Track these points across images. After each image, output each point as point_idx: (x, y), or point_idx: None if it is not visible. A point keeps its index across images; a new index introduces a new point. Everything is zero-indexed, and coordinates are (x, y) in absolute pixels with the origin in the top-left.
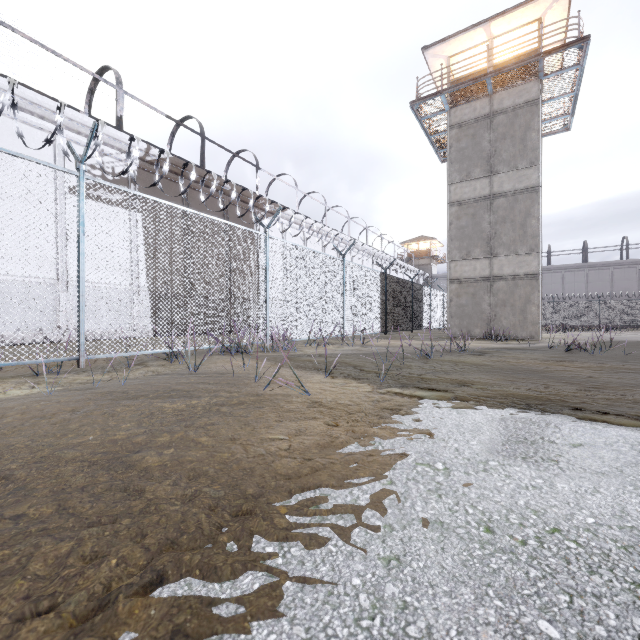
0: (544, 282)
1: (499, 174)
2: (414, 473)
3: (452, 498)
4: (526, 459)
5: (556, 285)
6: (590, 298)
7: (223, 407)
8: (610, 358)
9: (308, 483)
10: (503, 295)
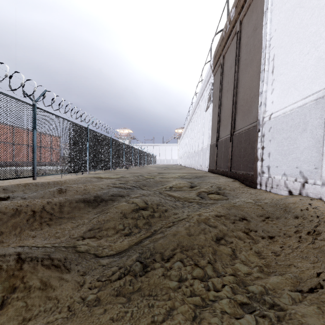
0: None
1: None
2: None
3: None
4: None
5: None
6: None
7: None
8: None
9: None
10: None
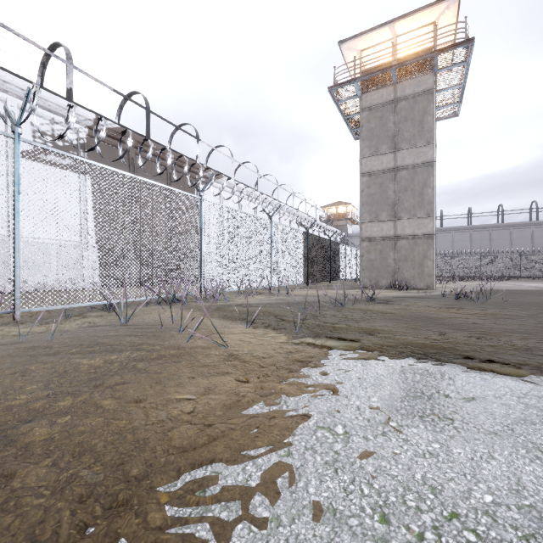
0: (438, 241)
1: (402, 150)
2: (313, 440)
3: (348, 473)
4: (423, 418)
5: (447, 243)
6: (474, 254)
7: (140, 363)
8: (491, 305)
9: (200, 458)
10: (405, 252)
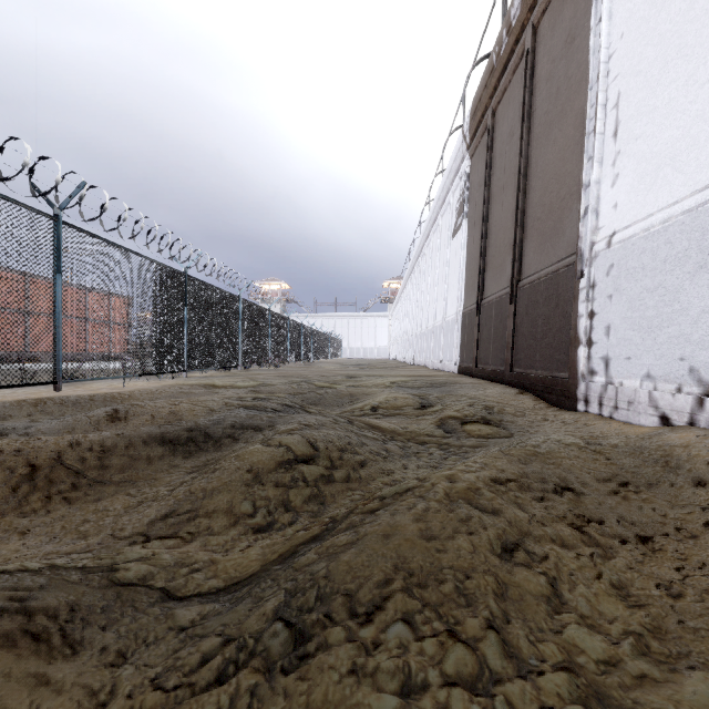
0: None
1: None
2: None
3: None
4: None
5: None
6: None
7: None
8: None
9: None
10: None
